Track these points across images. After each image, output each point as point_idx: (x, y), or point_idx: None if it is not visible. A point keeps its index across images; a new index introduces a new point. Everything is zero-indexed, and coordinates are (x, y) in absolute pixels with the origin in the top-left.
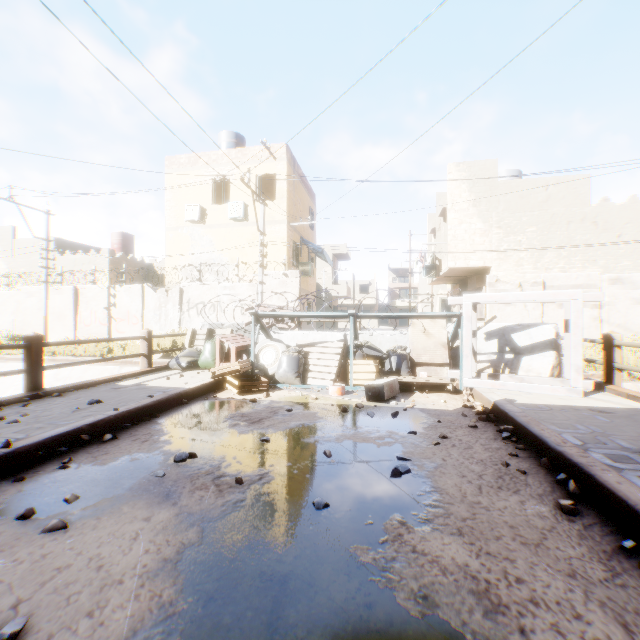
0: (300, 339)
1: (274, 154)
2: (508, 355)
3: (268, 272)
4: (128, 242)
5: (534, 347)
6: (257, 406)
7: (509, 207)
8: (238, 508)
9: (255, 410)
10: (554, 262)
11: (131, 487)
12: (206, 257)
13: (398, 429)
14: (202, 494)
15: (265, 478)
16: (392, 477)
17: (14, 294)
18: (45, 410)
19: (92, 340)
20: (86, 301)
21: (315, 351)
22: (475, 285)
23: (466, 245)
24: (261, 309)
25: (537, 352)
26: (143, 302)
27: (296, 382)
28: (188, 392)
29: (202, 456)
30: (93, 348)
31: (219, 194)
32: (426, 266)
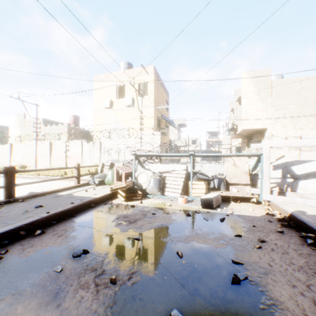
0: (161, 168)
1: (147, 71)
2: (289, 179)
3: (144, 133)
4: (77, 120)
5: (308, 175)
6: (134, 210)
7: (278, 94)
8: (107, 315)
9: (133, 213)
10: (305, 125)
11: (34, 282)
12: (113, 126)
13: (226, 232)
14: (83, 294)
15: (133, 278)
16: (233, 283)
17: (23, 145)
18: (8, 211)
19: (45, 169)
20: (55, 148)
21: (169, 176)
22: (257, 138)
23: (252, 116)
24: (139, 152)
25: (310, 178)
26: (82, 149)
27: (158, 194)
28: (95, 200)
29: (92, 251)
30: (57, 172)
31: (120, 94)
32: (228, 129)
